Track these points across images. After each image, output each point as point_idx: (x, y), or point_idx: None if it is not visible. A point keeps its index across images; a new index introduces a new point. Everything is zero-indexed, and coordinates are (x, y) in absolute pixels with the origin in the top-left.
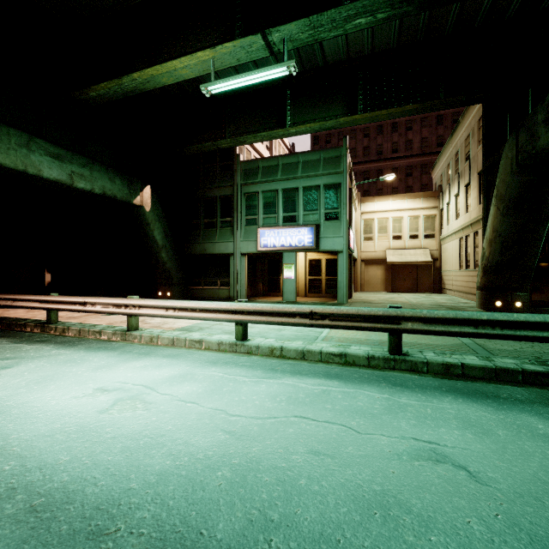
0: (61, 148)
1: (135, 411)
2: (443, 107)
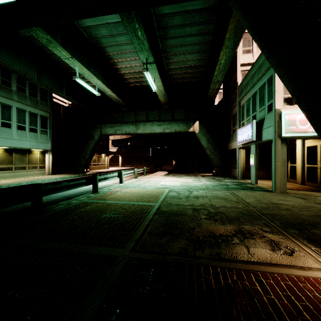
0: (160, 122)
1: None
2: None
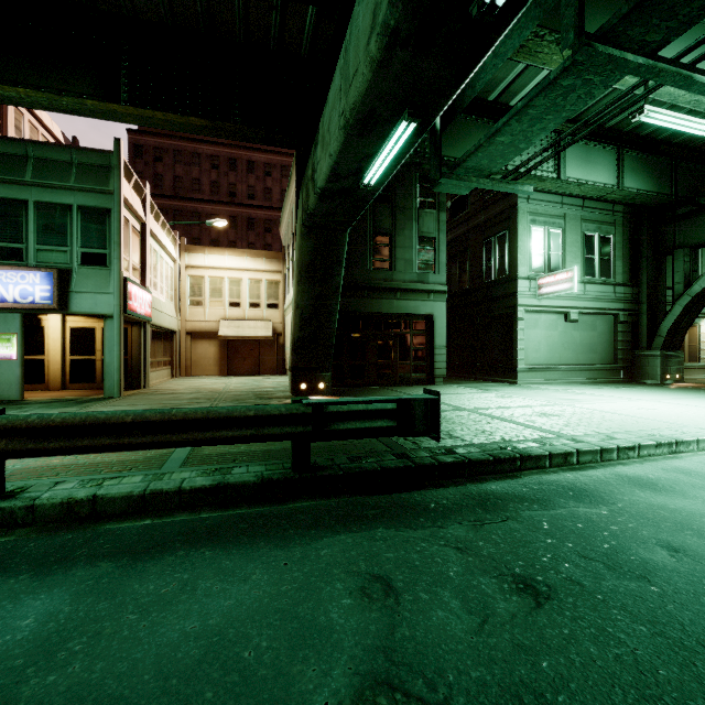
0: None
1: None
2: (242, 137)
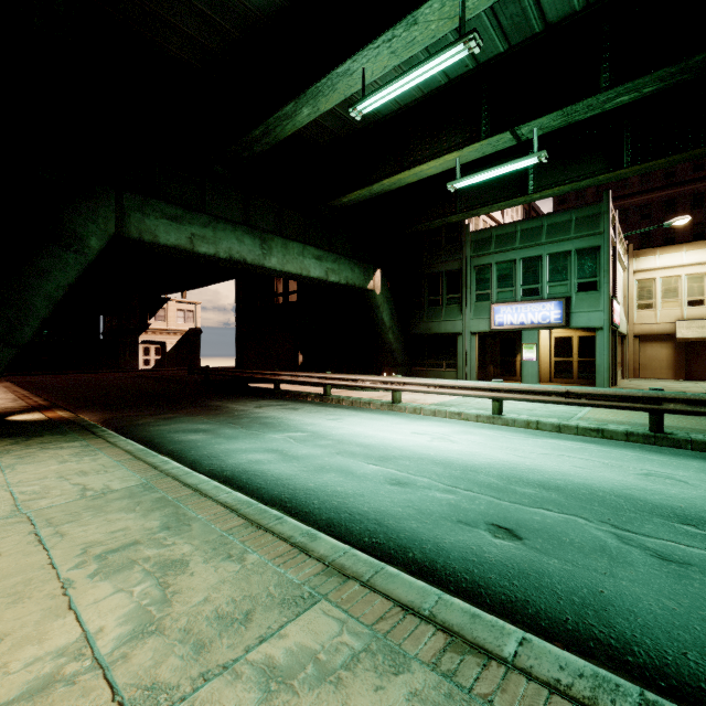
0: (321, 250)
1: (448, 443)
2: None
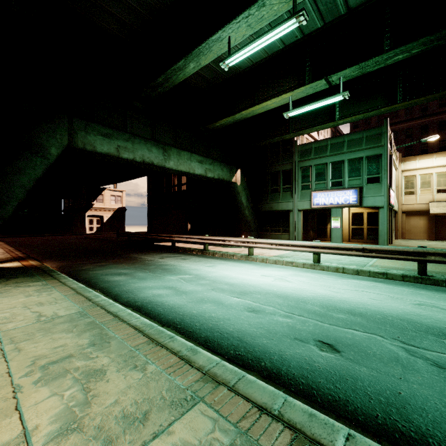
0: (202, 157)
1: (285, 282)
2: None
